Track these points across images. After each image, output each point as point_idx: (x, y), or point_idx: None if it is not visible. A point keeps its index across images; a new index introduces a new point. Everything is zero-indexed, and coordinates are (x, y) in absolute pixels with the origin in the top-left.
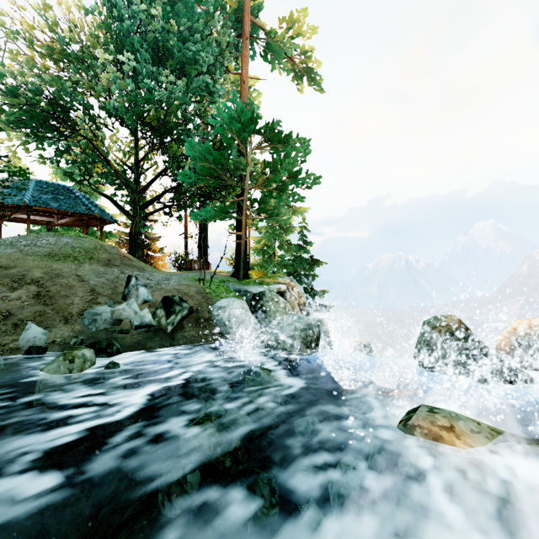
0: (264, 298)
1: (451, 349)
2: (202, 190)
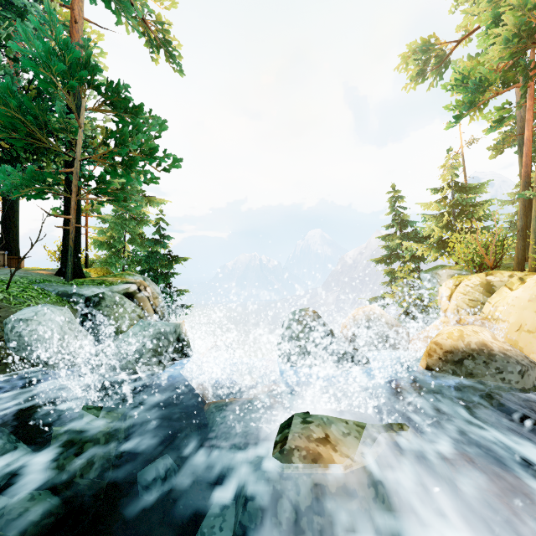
0: (103, 302)
1: (311, 341)
2: (3, 151)
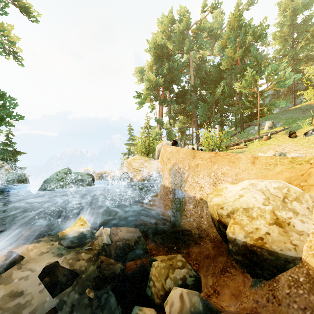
0: None
1: None
2: None
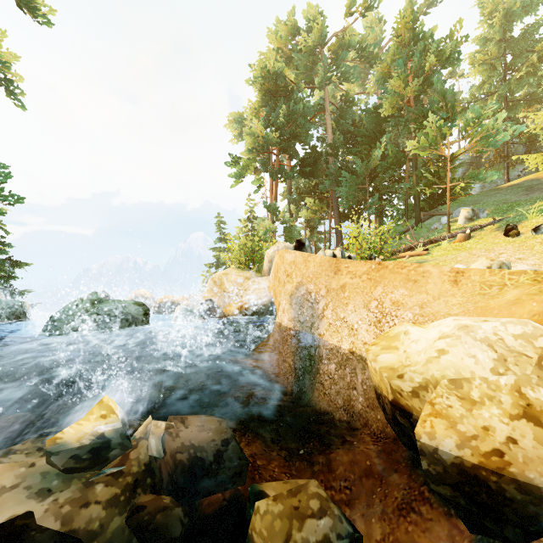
0: None
1: None
2: None
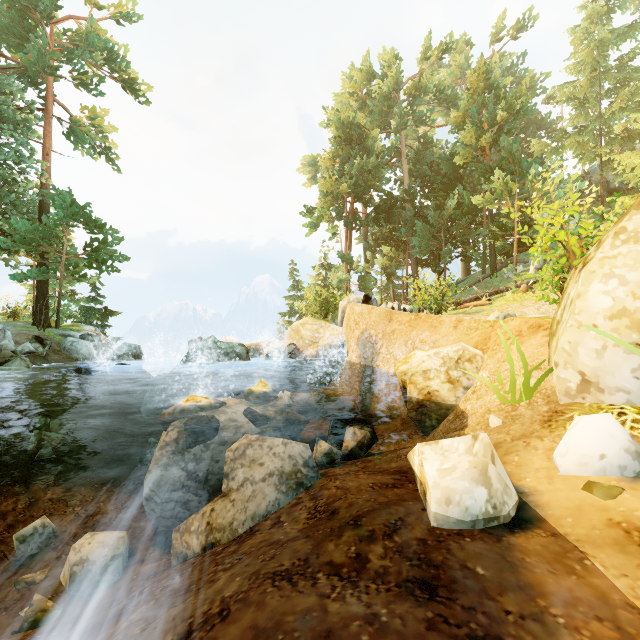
0: (92, 338)
1: None
2: None
